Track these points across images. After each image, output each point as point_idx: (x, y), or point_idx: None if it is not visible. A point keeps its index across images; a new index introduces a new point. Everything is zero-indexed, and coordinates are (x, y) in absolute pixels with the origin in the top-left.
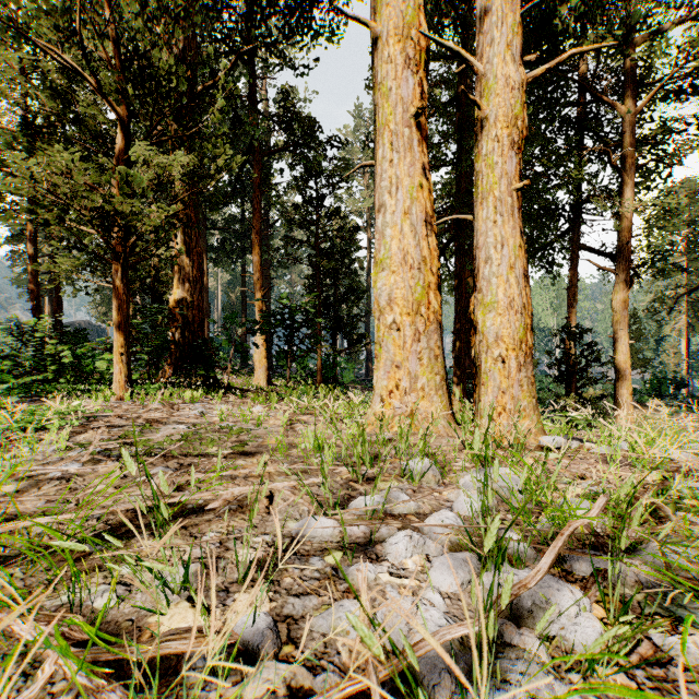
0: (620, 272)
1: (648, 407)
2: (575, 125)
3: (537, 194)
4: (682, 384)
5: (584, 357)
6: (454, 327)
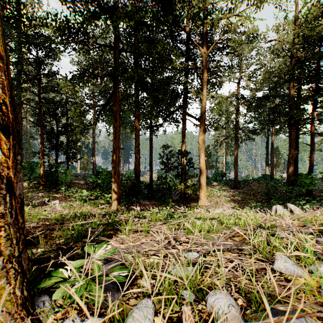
0: (201, 126)
1: (213, 186)
2: (183, 53)
3: (168, 85)
4: (224, 175)
5: (187, 165)
6: (113, 148)
